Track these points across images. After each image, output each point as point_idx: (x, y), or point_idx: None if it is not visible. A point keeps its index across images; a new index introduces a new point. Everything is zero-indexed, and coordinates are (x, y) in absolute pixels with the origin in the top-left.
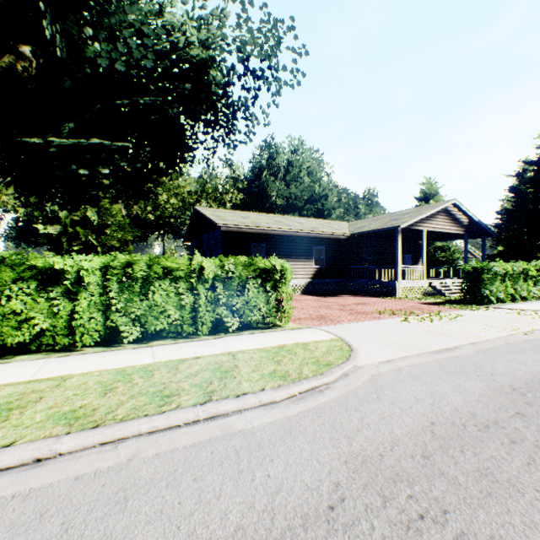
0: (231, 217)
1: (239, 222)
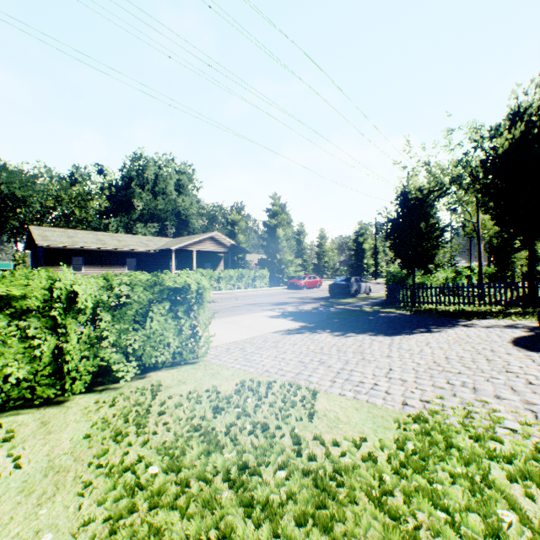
0: (57, 237)
1: (59, 242)
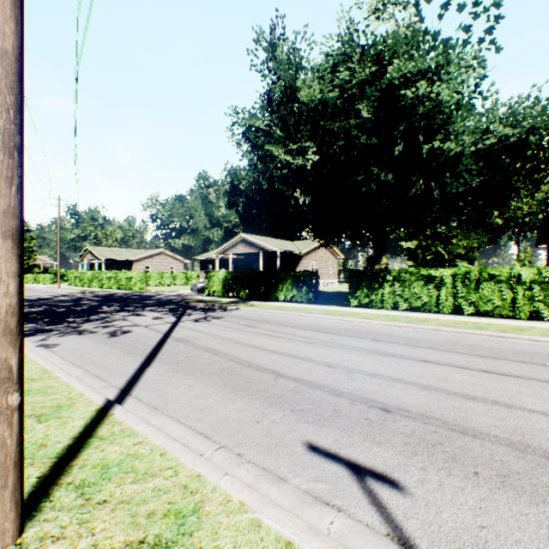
0: None
1: None
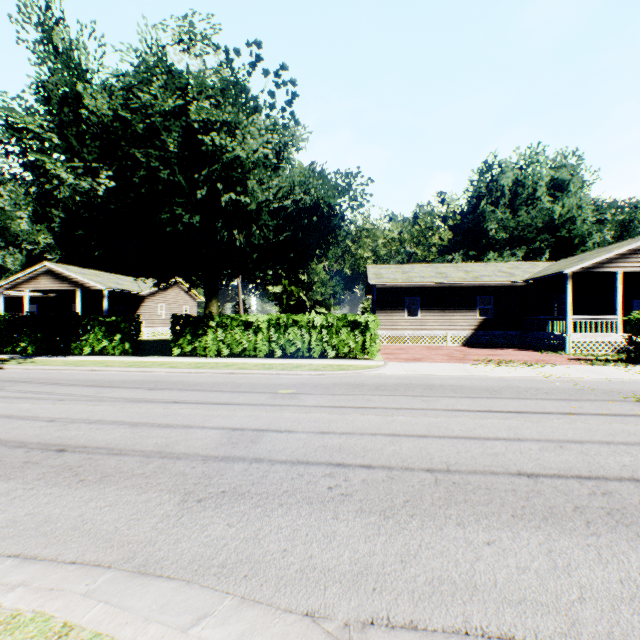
0: (390, 273)
1: (391, 279)
